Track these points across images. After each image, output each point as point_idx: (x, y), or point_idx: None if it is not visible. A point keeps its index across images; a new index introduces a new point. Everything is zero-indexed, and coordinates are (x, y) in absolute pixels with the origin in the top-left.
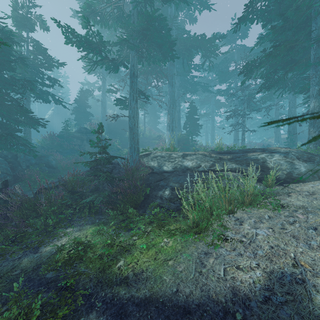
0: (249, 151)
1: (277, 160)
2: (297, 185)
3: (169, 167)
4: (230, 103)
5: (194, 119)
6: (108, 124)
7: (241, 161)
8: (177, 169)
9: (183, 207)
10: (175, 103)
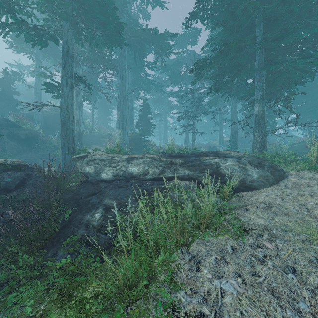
0: (202, 154)
1: (231, 165)
2: (251, 194)
3: (109, 175)
4: (181, 106)
5: (147, 118)
6: (45, 117)
7: (194, 167)
8: (119, 177)
9: (116, 243)
10: (126, 99)
